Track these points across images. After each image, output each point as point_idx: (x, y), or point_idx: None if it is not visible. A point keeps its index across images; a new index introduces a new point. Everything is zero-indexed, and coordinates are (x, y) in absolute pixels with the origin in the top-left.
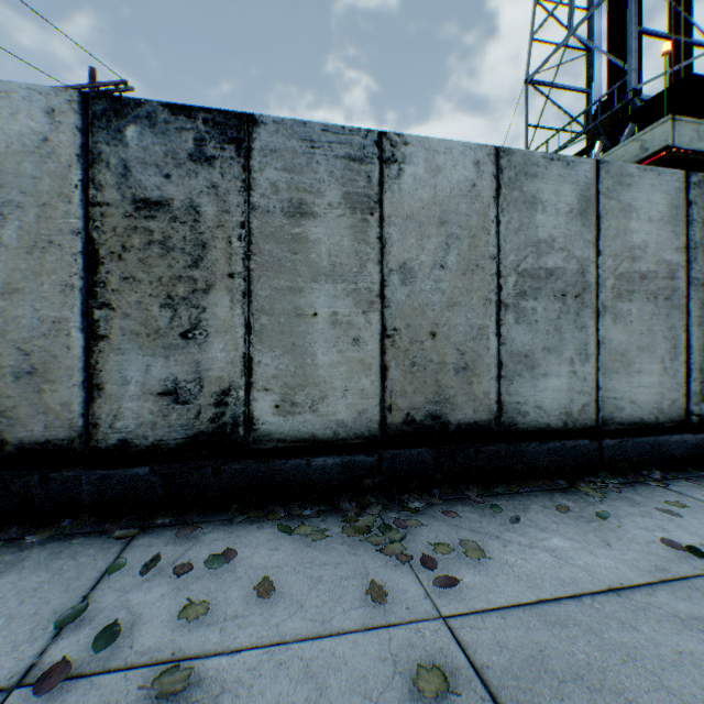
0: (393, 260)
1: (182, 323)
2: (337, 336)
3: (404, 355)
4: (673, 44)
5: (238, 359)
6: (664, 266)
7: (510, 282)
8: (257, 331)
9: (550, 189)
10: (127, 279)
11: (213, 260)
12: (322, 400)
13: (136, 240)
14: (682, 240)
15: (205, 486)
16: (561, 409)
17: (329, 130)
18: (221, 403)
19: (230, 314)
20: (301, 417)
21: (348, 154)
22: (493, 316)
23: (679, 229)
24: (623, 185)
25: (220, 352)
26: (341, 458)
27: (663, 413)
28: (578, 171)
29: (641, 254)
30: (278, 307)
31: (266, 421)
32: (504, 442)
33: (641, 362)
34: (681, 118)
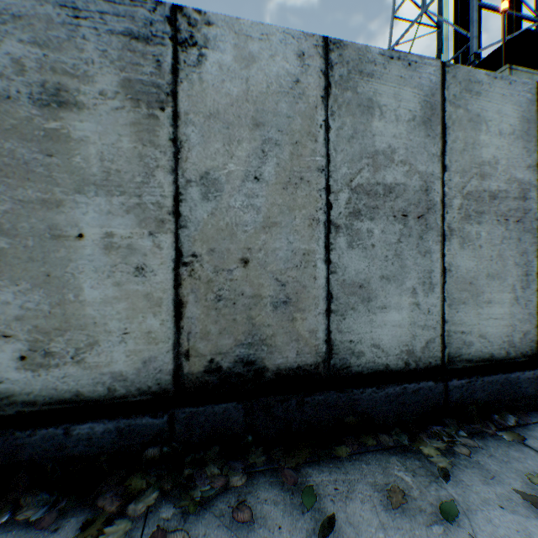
0: (191, 168)
1: None
2: (112, 263)
3: (206, 287)
4: (506, 20)
5: None
6: (516, 185)
7: (342, 199)
8: None
9: (390, 92)
10: None
11: None
12: (92, 348)
13: None
14: (535, 157)
15: None
16: (402, 347)
17: None
18: None
19: None
20: (60, 370)
21: (128, 30)
22: (321, 239)
23: (531, 145)
24: (472, 93)
25: None
26: (116, 422)
27: (515, 346)
28: (421, 73)
29: (492, 171)
30: (25, 225)
31: (7, 379)
32: (334, 390)
33: (492, 291)
34: (517, 67)
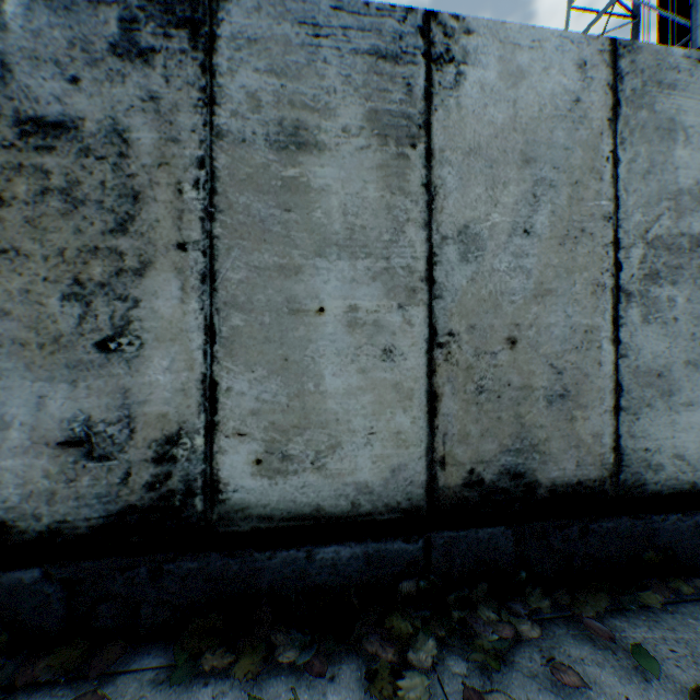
0: (447, 220)
1: (98, 326)
2: (356, 344)
3: (465, 376)
4: None
5: (193, 384)
6: None
7: (634, 256)
8: (226, 338)
9: (696, 109)
10: (5, 253)
11: (152, 220)
12: (333, 451)
13: (22, 187)
14: None
15: (136, 599)
16: None
17: (344, 8)
18: (165, 457)
19: (180, 309)
20: (298, 478)
21: (374, 48)
22: (607, 311)
23: None
24: None
25: (163, 373)
26: (363, 546)
27: None
28: None
29: None
30: (260, 298)
31: (240, 487)
32: (626, 515)
33: None
34: None
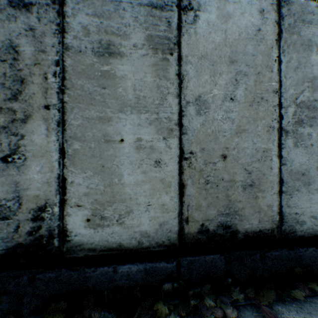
0: (189, 93)
1: (2, 149)
2: (141, 158)
3: (199, 175)
4: None
5: (53, 179)
6: None
7: (290, 112)
8: (71, 155)
9: None
10: None
11: (31, 93)
12: (128, 214)
13: None
14: None
15: (21, 293)
16: None
17: None
18: (38, 218)
19: (46, 140)
20: (110, 229)
21: (150, 2)
22: (275, 140)
23: None
24: None
25: (37, 174)
26: (144, 264)
27: None
28: None
29: None
30: (89, 134)
31: (78, 233)
32: (285, 248)
33: None
34: None
